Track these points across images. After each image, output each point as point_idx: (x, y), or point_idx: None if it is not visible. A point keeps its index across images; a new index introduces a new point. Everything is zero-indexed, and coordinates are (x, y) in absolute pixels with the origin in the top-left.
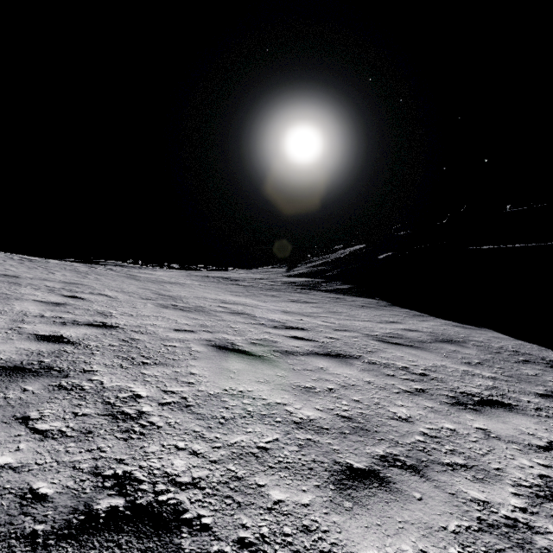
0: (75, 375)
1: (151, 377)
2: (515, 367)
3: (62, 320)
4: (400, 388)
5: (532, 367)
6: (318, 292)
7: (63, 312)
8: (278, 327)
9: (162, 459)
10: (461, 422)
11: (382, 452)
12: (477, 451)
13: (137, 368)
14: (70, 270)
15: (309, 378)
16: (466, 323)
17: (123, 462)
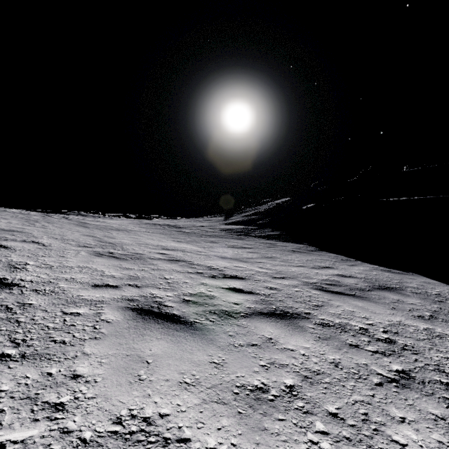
0: None
1: None
2: None
3: None
4: (378, 372)
5: None
6: (252, 238)
7: None
8: (216, 277)
9: None
10: None
11: None
12: None
13: None
14: (20, 218)
15: (257, 365)
16: (392, 267)
17: None
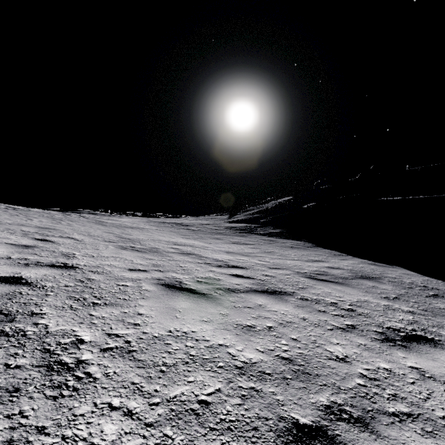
0: (22, 319)
1: (98, 318)
2: (428, 301)
3: (27, 261)
4: (333, 324)
5: (442, 301)
6: (254, 235)
7: (30, 254)
8: (221, 266)
9: (90, 424)
10: (395, 361)
11: (326, 401)
12: (418, 395)
13: (87, 309)
14: (47, 217)
15: (250, 316)
16: (379, 261)
17: (45, 432)
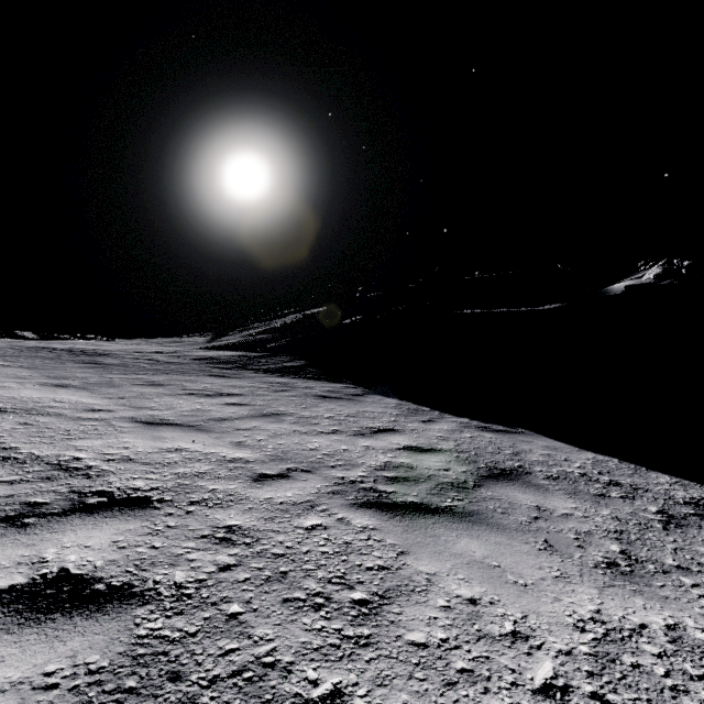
0: None
1: None
2: (696, 554)
3: None
4: None
5: None
6: (251, 373)
7: None
8: (31, 515)
9: None
10: None
11: None
12: None
13: None
14: None
15: None
16: (489, 420)
17: None
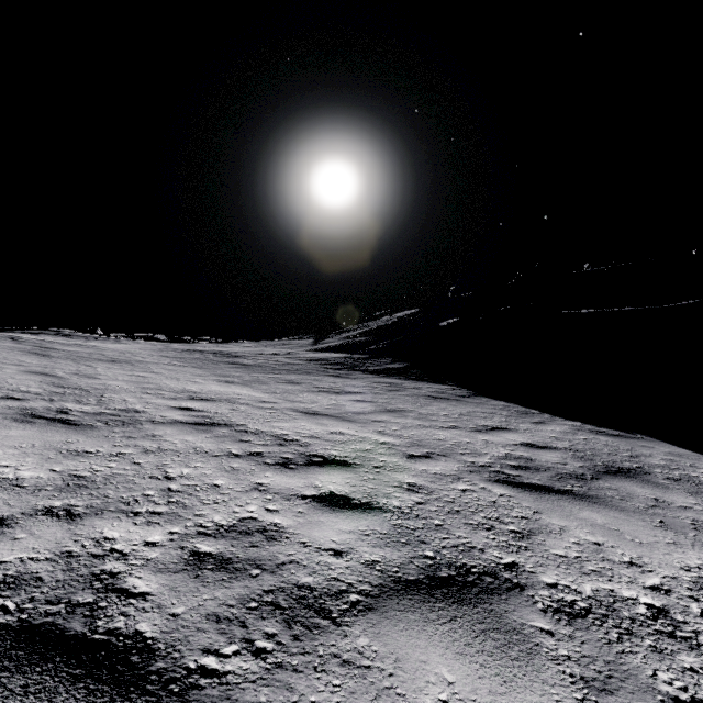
0: None
1: None
2: None
3: None
4: None
5: None
6: (360, 374)
7: None
8: (291, 463)
9: None
10: None
11: None
12: None
13: None
14: None
15: None
16: (604, 425)
17: None
